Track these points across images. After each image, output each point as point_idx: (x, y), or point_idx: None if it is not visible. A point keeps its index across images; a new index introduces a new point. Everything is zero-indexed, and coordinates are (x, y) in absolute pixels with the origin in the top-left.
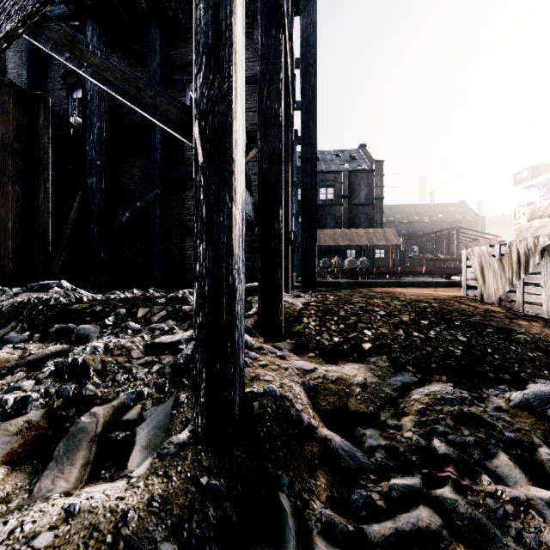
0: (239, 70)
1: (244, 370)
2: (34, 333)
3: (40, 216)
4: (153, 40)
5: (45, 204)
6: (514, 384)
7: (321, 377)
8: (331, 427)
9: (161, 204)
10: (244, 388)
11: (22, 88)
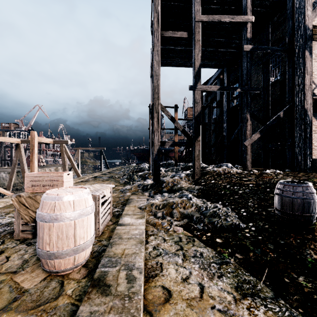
0: (156, 132)
1: (159, 175)
2: (181, 172)
3: (208, 141)
4: (240, 61)
5: (210, 138)
6: (210, 201)
7: (178, 184)
8: (169, 190)
9: (254, 126)
10: (159, 178)
11: (204, 106)
